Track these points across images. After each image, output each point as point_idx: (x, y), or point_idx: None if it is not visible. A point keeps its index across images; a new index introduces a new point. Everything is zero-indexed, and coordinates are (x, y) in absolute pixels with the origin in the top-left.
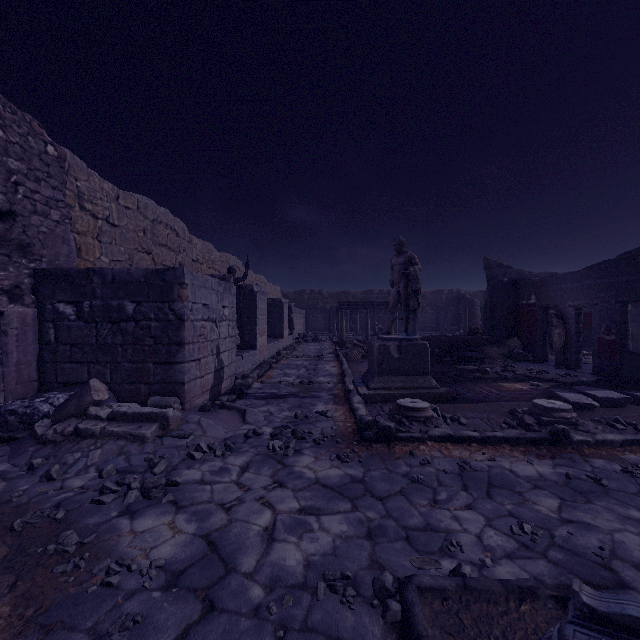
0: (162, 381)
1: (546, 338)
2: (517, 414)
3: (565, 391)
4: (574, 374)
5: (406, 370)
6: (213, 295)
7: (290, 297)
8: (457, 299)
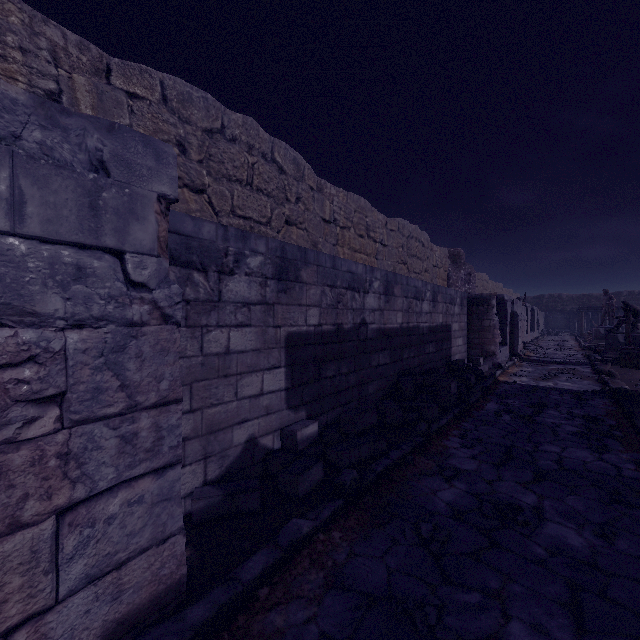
0: None
1: None
2: None
3: None
4: None
5: None
6: (523, 312)
7: (528, 301)
8: None
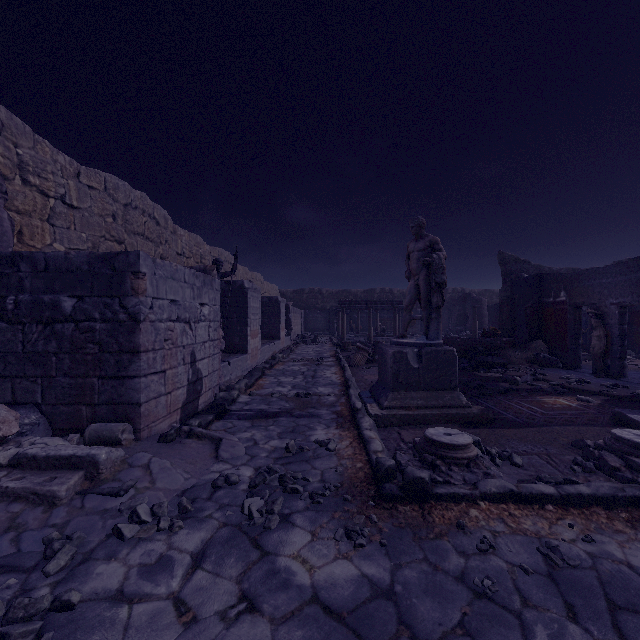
0: (110, 401)
1: (579, 341)
2: (591, 450)
3: (636, 412)
4: (623, 385)
5: (428, 383)
6: (186, 289)
7: (288, 296)
8: (463, 298)
